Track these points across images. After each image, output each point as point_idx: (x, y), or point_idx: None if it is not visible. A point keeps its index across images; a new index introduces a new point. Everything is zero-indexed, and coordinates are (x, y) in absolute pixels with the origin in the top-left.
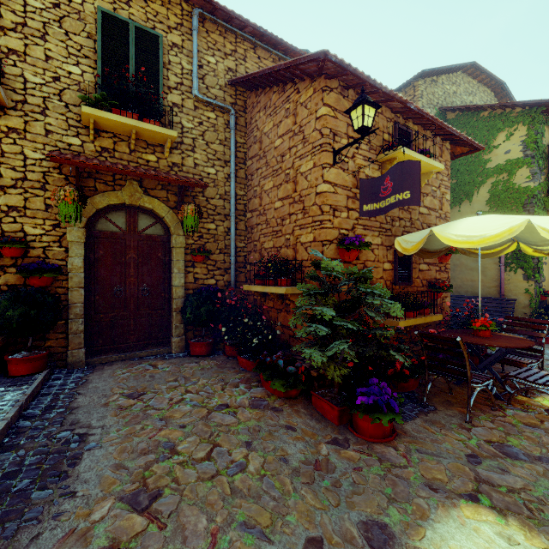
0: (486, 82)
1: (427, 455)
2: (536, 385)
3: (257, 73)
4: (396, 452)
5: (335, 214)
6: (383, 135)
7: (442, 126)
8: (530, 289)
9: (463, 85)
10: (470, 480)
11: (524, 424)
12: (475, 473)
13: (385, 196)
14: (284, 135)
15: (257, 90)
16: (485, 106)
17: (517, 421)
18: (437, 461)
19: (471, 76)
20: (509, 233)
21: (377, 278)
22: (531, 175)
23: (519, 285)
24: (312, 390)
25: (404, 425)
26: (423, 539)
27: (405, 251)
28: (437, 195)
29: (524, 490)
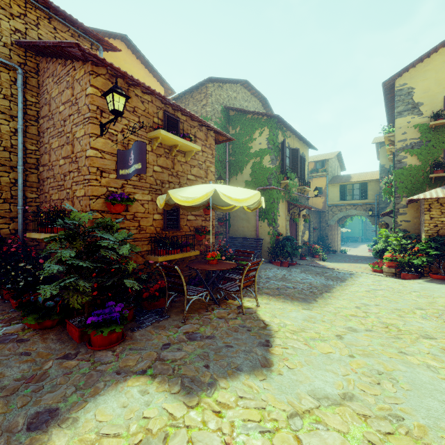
0: (256, 95)
1: (135, 350)
2: (230, 292)
3: (35, 42)
4: (112, 353)
5: (103, 174)
6: (154, 119)
7: (199, 120)
8: (270, 232)
9: (241, 94)
10: (151, 361)
11: (217, 317)
12: (159, 355)
13: (131, 165)
14: (66, 103)
15: (47, 57)
16: (249, 111)
17: (215, 316)
18: (139, 353)
19: (247, 89)
20: (207, 197)
21: (147, 226)
22: (271, 160)
23: (265, 229)
24: (67, 319)
25: (136, 332)
26: (80, 410)
27: (161, 206)
28: (203, 167)
29: (181, 359)
